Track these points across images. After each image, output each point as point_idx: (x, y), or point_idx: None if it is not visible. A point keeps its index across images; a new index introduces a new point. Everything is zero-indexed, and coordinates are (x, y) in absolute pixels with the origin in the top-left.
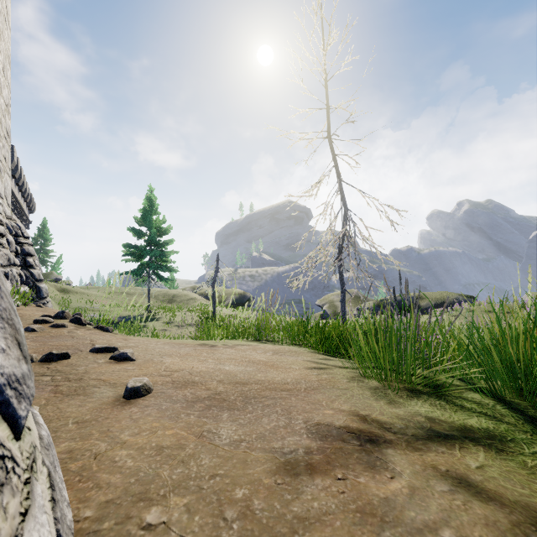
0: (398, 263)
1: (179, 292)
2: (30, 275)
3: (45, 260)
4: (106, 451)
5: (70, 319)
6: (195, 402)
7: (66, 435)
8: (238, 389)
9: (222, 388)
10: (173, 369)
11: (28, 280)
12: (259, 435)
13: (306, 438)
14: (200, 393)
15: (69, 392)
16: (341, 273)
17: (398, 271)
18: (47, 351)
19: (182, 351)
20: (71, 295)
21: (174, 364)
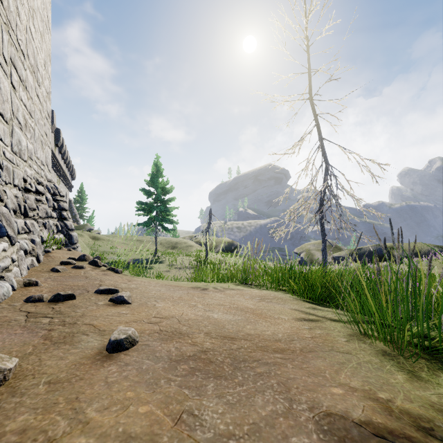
0: (380, 214)
1: (179, 240)
2: (64, 225)
3: (83, 215)
4: (63, 436)
5: (89, 261)
6: (179, 362)
7: (30, 402)
8: (226, 347)
9: (209, 344)
10: (163, 315)
11: (63, 229)
12: (252, 426)
13: (317, 441)
14: (186, 350)
15: (58, 338)
16: (323, 225)
17: (390, 221)
18: (60, 291)
19: (175, 295)
20: (100, 242)
21: (166, 309)
